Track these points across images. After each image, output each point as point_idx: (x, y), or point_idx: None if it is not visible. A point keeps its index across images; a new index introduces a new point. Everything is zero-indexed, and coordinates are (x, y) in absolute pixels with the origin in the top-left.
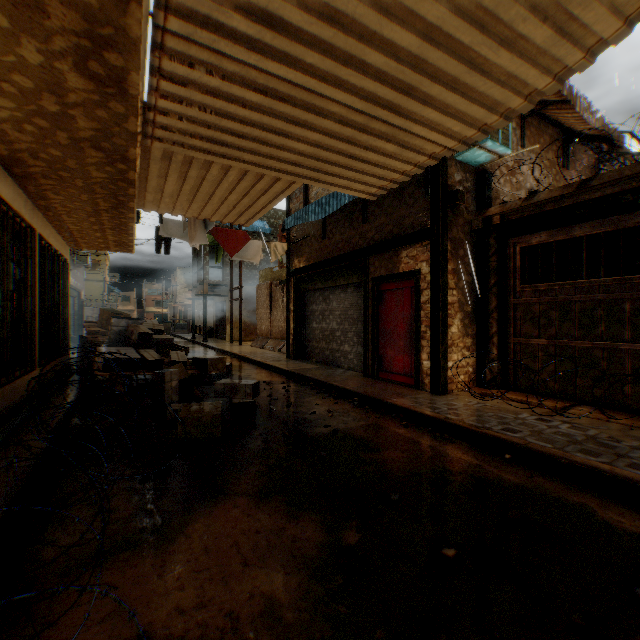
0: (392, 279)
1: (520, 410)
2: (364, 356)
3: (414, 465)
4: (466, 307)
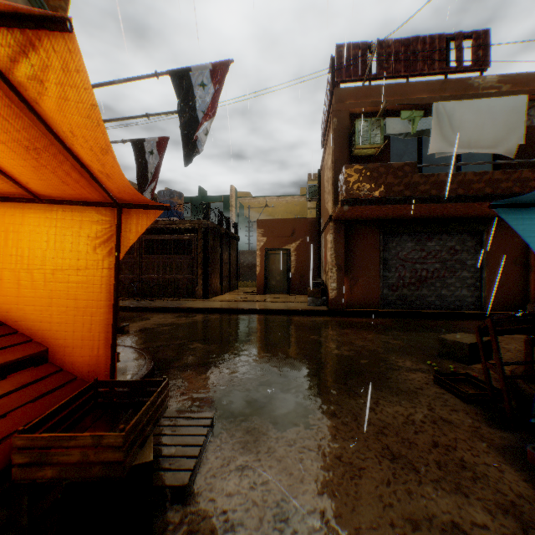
0: None
1: None
2: None
3: None
4: None
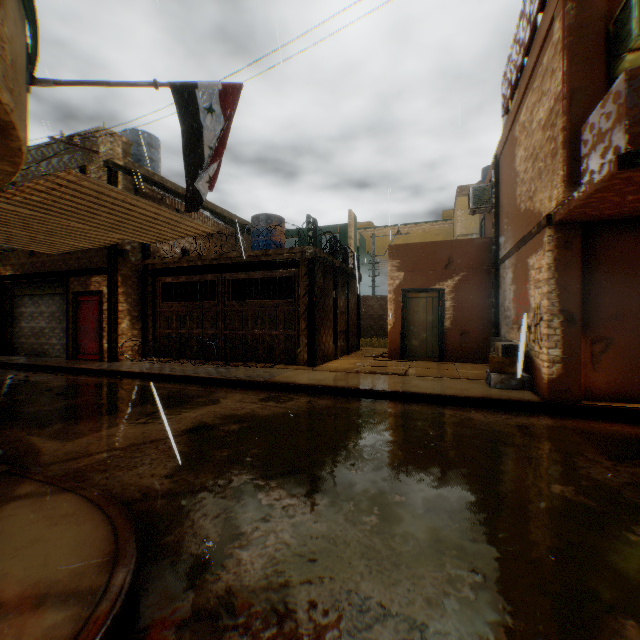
0: (87, 294)
1: (149, 363)
2: (68, 345)
3: (70, 384)
4: (134, 313)
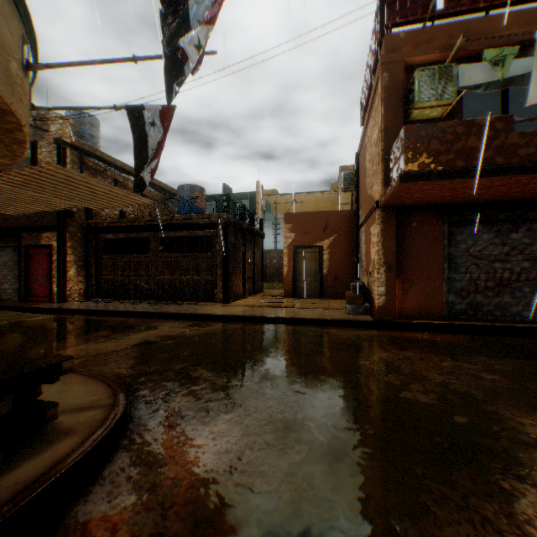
0: (38, 247)
1: (94, 303)
2: (20, 289)
3: None
4: (80, 263)
